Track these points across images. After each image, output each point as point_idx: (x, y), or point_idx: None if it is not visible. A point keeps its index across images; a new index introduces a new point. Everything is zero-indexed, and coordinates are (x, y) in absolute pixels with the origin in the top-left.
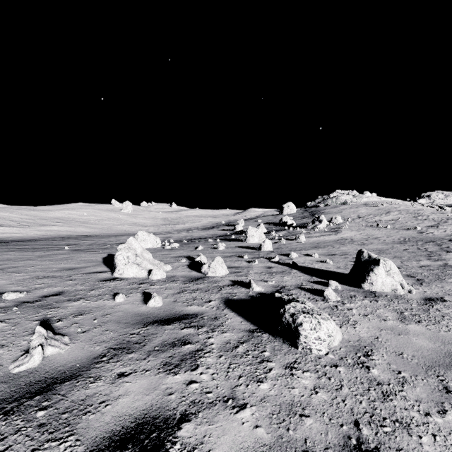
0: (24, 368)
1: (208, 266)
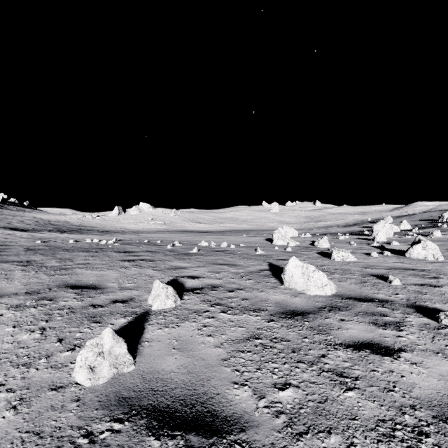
0: (258, 253)
1: (318, 242)
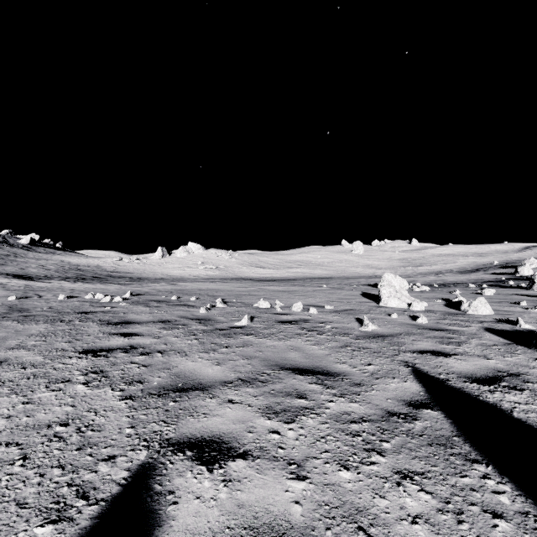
0: (366, 330)
1: (468, 305)
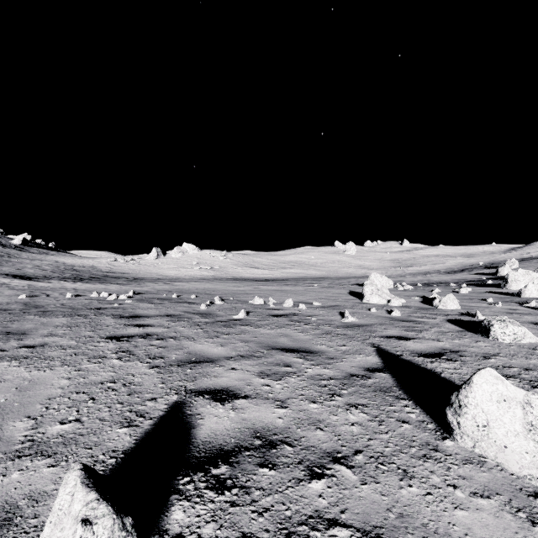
0: (346, 321)
1: (439, 301)
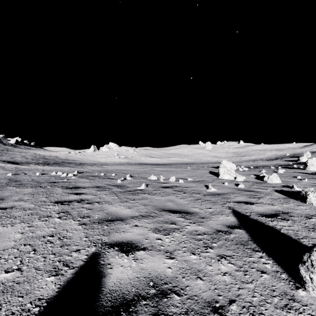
0: (210, 191)
1: (267, 178)
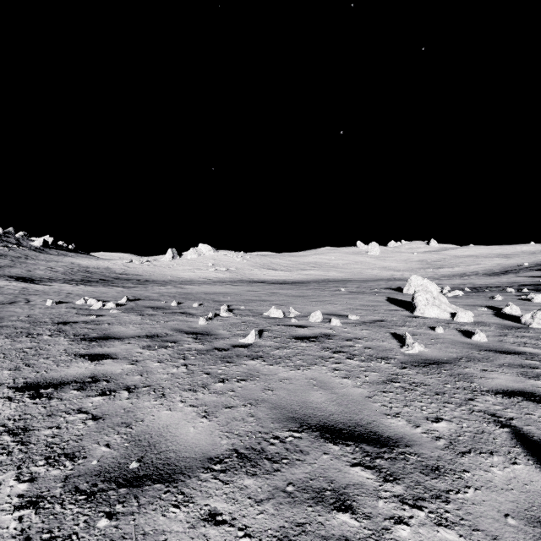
0: (411, 352)
1: (531, 316)
